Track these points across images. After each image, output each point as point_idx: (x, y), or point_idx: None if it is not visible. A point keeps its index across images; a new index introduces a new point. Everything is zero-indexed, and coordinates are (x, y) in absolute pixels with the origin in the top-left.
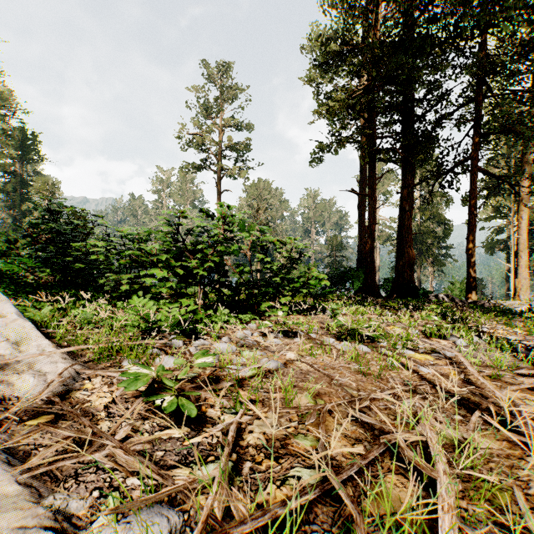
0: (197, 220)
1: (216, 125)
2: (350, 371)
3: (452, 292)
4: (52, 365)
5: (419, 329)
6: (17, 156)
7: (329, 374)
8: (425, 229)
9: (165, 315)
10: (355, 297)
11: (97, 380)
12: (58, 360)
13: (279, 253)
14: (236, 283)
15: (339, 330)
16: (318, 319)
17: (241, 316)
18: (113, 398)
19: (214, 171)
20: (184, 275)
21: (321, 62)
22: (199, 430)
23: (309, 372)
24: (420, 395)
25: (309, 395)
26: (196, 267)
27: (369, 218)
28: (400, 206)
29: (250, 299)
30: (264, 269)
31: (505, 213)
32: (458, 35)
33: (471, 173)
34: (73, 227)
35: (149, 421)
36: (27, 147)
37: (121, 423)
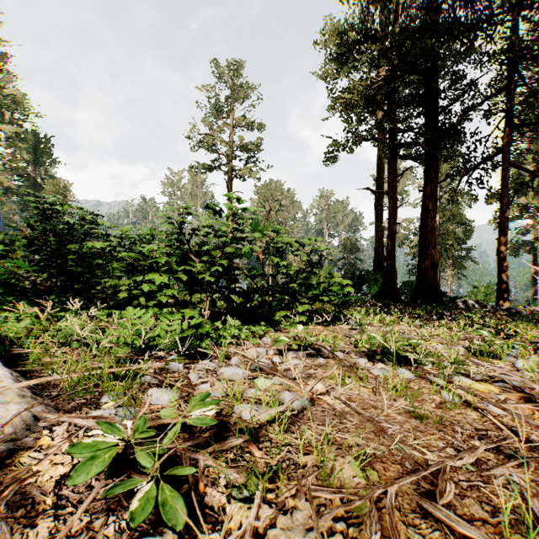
0: (203, 218)
1: (227, 125)
2: (398, 412)
3: (476, 296)
4: (3, 407)
5: (460, 344)
6: (30, 159)
7: (373, 417)
8: (445, 230)
9: (165, 329)
10: (376, 303)
11: (59, 431)
12: (13, 398)
13: (295, 255)
14: (248, 289)
15: (371, 348)
16: (340, 330)
17: (254, 328)
18: (73, 466)
19: (225, 172)
20: (189, 281)
21: (337, 53)
22: (192, 537)
23: (344, 414)
24: (513, 462)
25: (355, 464)
26: (202, 272)
27: (389, 217)
28: (423, 205)
29: (264, 307)
30: (280, 274)
31: (531, 212)
32: (487, 19)
33: (503, 168)
34: (68, 227)
35: (116, 517)
36: (39, 150)
37: (61, 538)
